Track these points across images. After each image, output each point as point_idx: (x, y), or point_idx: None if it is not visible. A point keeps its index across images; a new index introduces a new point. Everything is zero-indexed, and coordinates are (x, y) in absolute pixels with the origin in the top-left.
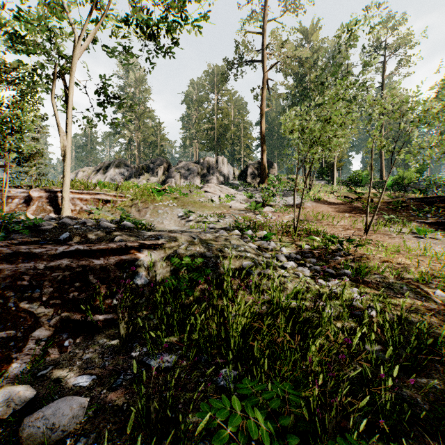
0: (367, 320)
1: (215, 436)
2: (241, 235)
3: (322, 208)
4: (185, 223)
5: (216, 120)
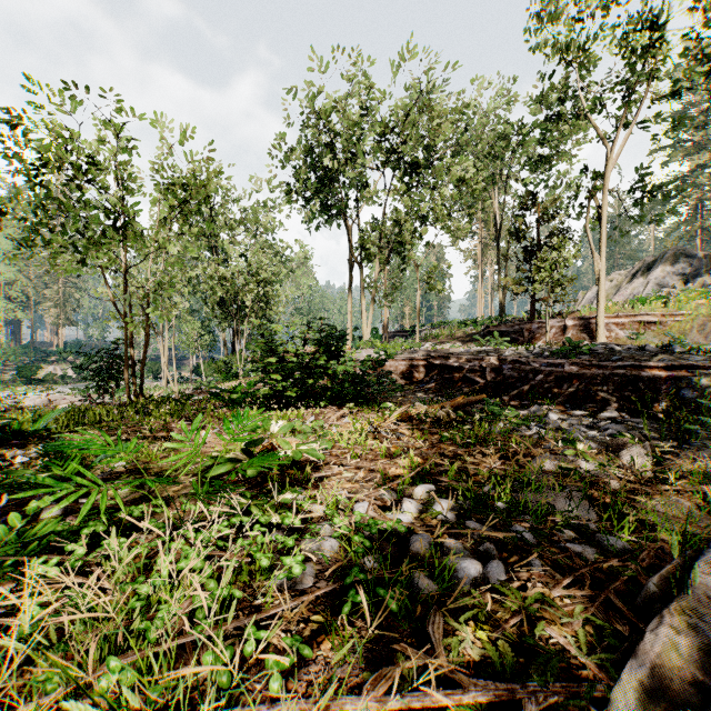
0: None
1: (702, 419)
2: None
3: None
4: None
5: None
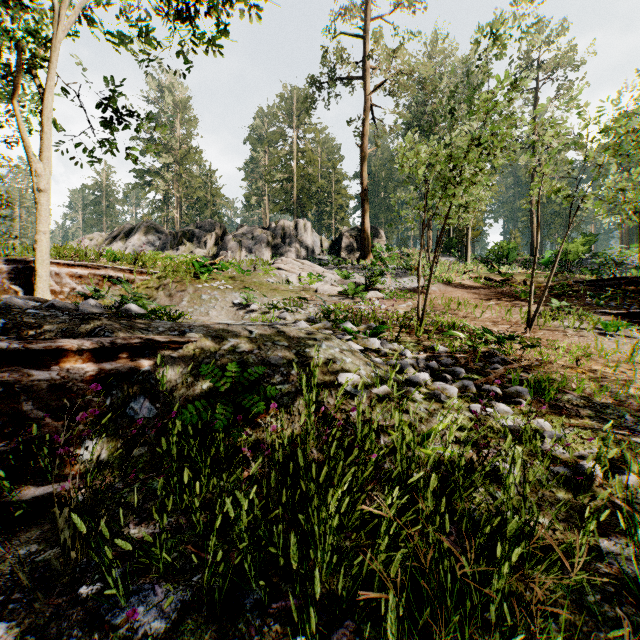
0: (605, 492)
1: None
2: (334, 331)
3: (455, 294)
4: (244, 315)
5: (295, 168)
